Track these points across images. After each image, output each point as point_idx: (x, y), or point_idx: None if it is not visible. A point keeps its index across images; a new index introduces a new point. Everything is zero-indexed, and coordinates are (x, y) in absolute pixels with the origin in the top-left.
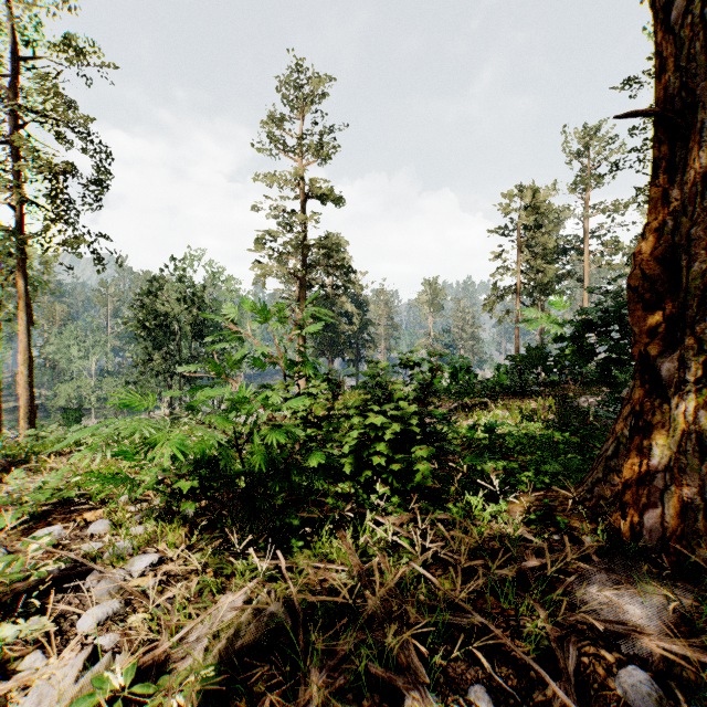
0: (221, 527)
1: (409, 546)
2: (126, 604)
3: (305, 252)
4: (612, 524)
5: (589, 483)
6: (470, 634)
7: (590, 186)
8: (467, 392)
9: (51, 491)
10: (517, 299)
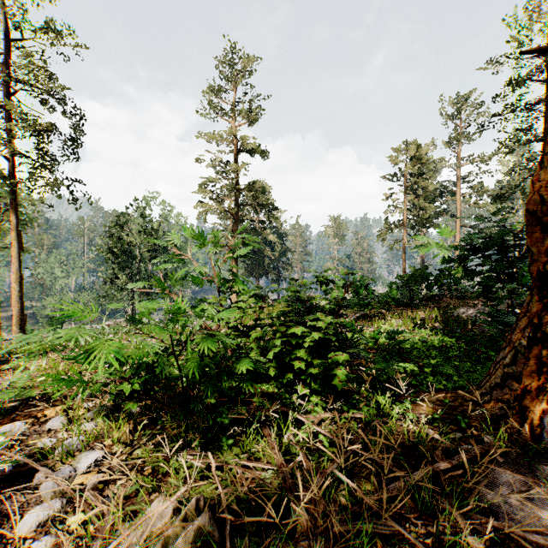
0: (162, 423)
1: (327, 444)
2: (67, 504)
3: (237, 194)
4: (511, 425)
5: (487, 387)
6: (392, 542)
7: (461, 142)
8: (366, 304)
9: (17, 390)
10: (404, 231)
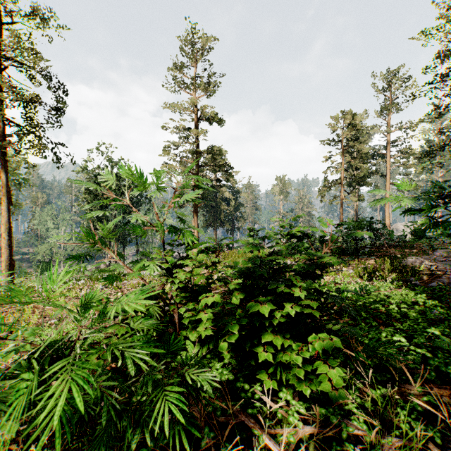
0: None
1: None
2: None
3: (198, 156)
4: None
5: None
6: None
7: (391, 111)
8: None
9: None
10: (342, 188)
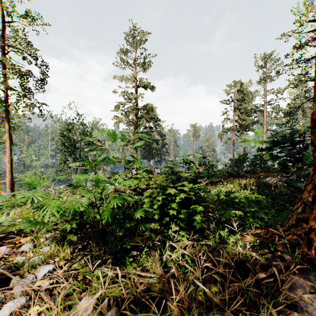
0: (90, 247)
1: (190, 261)
2: (30, 299)
3: (137, 111)
4: (302, 249)
5: (287, 226)
6: None
7: (266, 81)
8: (212, 175)
9: (4, 227)
10: (233, 133)
